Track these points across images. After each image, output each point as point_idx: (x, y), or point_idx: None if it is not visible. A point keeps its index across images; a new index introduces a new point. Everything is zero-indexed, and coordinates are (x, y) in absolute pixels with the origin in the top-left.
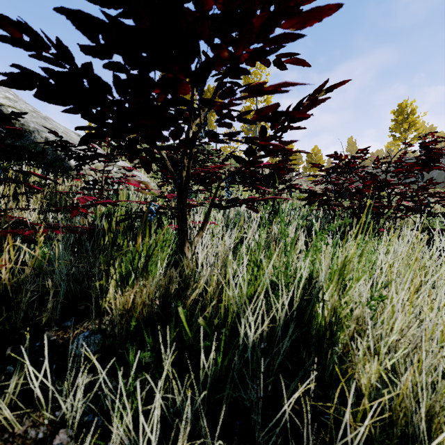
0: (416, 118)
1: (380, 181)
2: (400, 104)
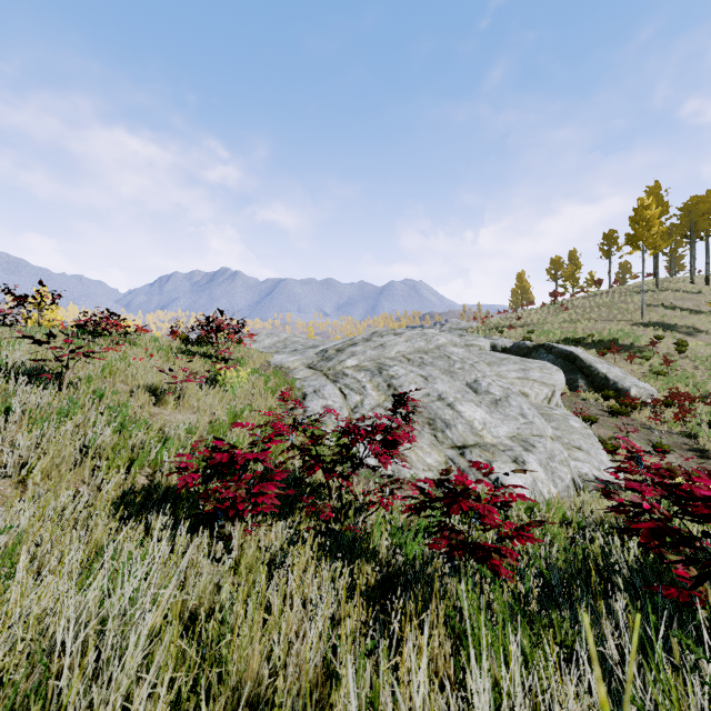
0: None
1: None
2: None
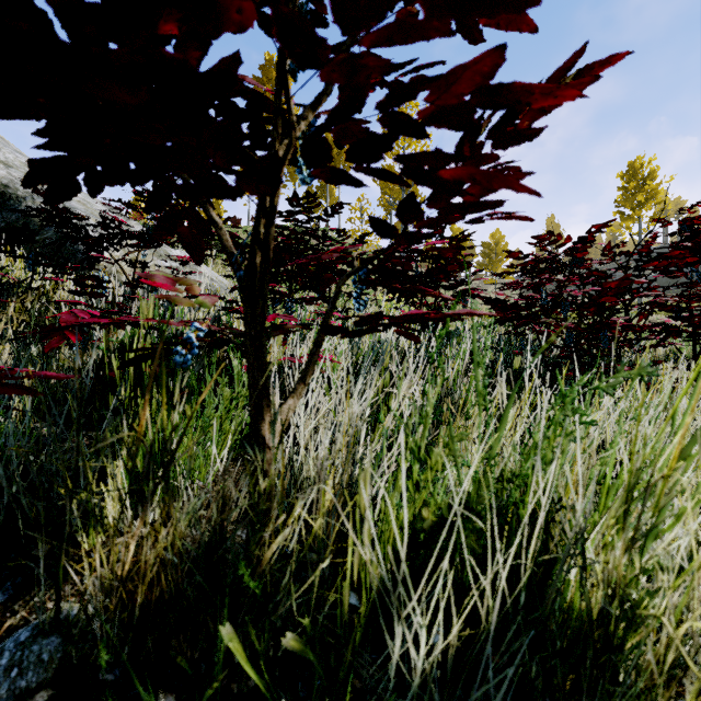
0: (657, 185)
1: None
2: (632, 163)
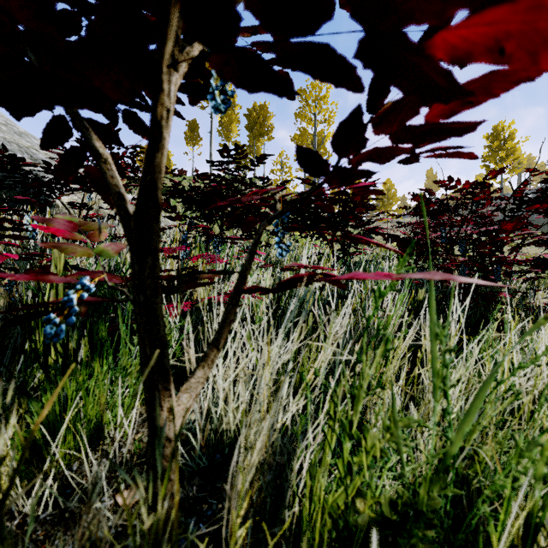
0: (515, 144)
1: (491, 223)
2: (496, 127)
